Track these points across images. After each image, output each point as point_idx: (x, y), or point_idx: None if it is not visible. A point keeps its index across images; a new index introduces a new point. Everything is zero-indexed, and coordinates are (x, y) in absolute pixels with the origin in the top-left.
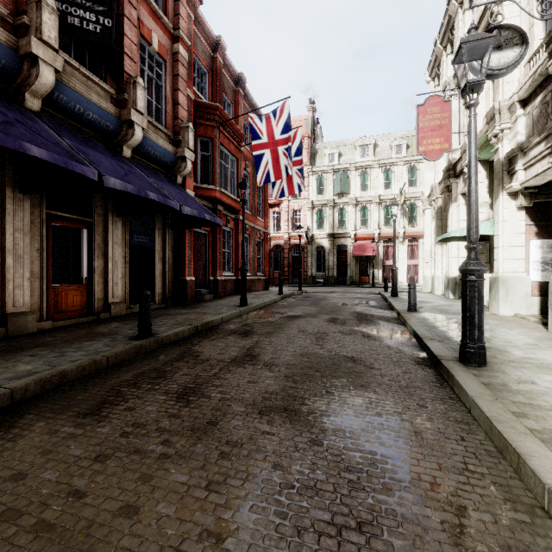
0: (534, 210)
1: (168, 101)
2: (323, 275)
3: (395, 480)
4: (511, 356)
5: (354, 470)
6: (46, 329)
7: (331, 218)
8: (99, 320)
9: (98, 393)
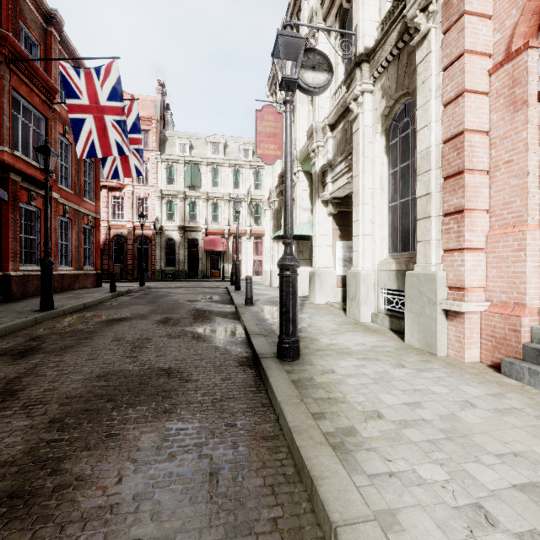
0: (338, 217)
1: None
2: (174, 269)
3: None
4: (320, 344)
5: None
6: None
7: (182, 210)
8: None
9: None
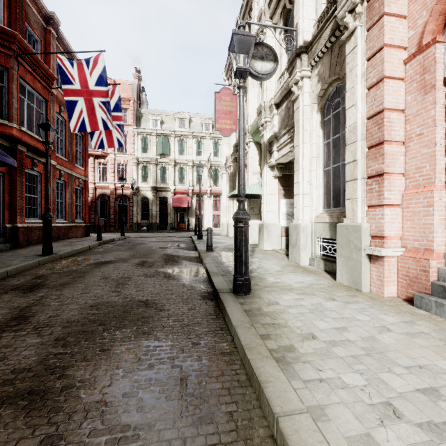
0: (283, 179)
1: None
2: (148, 222)
3: None
4: (267, 282)
5: None
6: None
7: (155, 174)
8: None
9: None
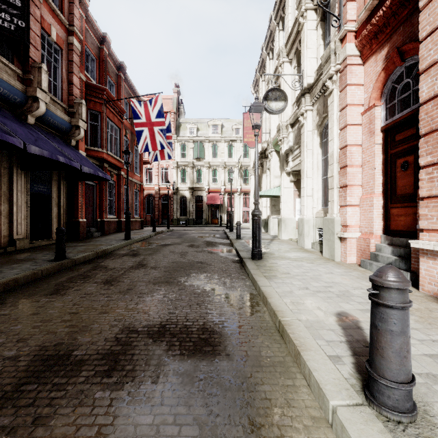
0: (297, 182)
1: (64, 80)
2: (186, 218)
3: (212, 294)
4: (274, 255)
5: (197, 294)
6: None
7: (191, 176)
8: (7, 252)
9: (49, 287)
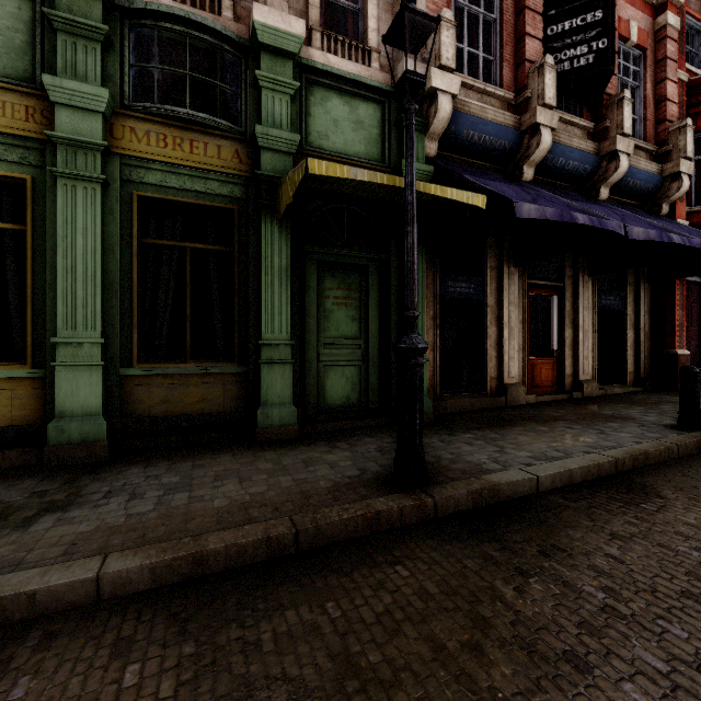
0: None
1: (648, 103)
2: None
3: None
4: None
5: None
6: (531, 403)
7: None
8: (575, 399)
9: None
